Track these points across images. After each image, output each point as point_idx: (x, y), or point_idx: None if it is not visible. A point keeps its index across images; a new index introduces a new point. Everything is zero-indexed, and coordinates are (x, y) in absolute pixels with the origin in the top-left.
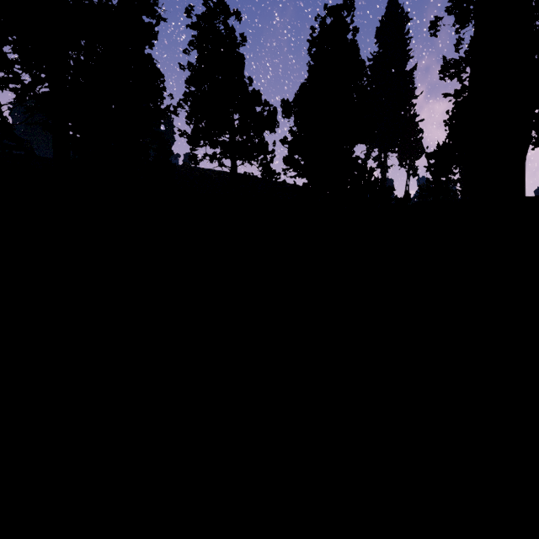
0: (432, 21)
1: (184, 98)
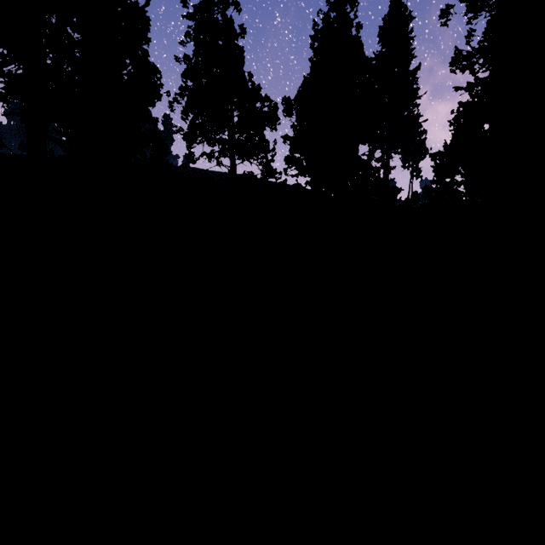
0: (443, 9)
1: (179, 93)
